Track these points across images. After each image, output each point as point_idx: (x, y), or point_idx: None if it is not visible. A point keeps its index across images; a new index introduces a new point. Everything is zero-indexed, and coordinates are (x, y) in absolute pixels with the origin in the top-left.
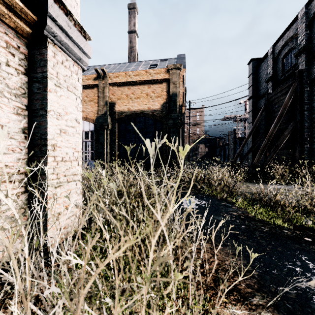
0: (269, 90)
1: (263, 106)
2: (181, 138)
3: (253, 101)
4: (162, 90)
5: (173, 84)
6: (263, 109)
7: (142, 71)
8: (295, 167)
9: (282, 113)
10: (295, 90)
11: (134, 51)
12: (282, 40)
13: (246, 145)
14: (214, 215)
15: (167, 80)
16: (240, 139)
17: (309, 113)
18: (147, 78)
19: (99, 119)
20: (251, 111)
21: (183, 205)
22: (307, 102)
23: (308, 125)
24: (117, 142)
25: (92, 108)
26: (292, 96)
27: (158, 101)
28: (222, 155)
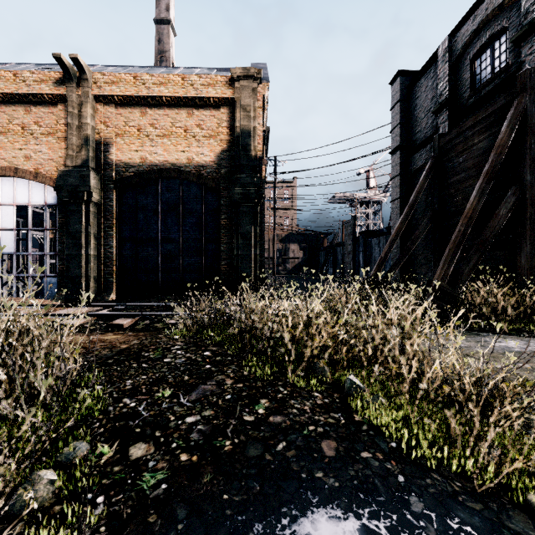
0: (441, 129)
1: (430, 161)
2: (260, 226)
3: (402, 155)
4: (218, 123)
5: (242, 110)
6: (431, 167)
7: (175, 76)
8: (529, 291)
9: (495, 165)
10: (521, 115)
11: (167, 61)
12: (474, 18)
13: (377, 245)
14: None
15: (230, 103)
16: (366, 233)
17: None
18: (186, 92)
19: (68, 178)
20: (397, 177)
21: None
22: None
23: None
24: (116, 234)
25: (51, 152)
26: (516, 126)
27: (211, 147)
28: (331, 264)
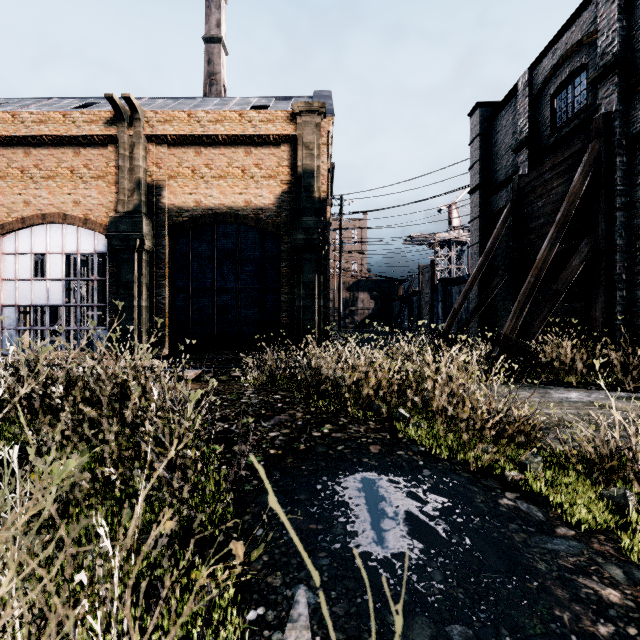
0: (521, 170)
1: (509, 204)
2: (324, 275)
3: (482, 195)
4: (278, 162)
5: (304, 148)
6: (509, 211)
7: (232, 112)
8: (600, 344)
9: (567, 214)
10: (595, 161)
11: (218, 84)
12: (554, 52)
13: (457, 294)
14: (538, 638)
15: (291, 140)
16: (446, 281)
17: (626, 217)
18: (244, 129)
19: (120, 225)
20: (476, 219)
21: (358, 539)
22: (621, 190)
23: (623, 245)
24: (169, 284)
25: (101, 196)
26: (589, 174)
27: (270, 188)
28: (406, 316)
